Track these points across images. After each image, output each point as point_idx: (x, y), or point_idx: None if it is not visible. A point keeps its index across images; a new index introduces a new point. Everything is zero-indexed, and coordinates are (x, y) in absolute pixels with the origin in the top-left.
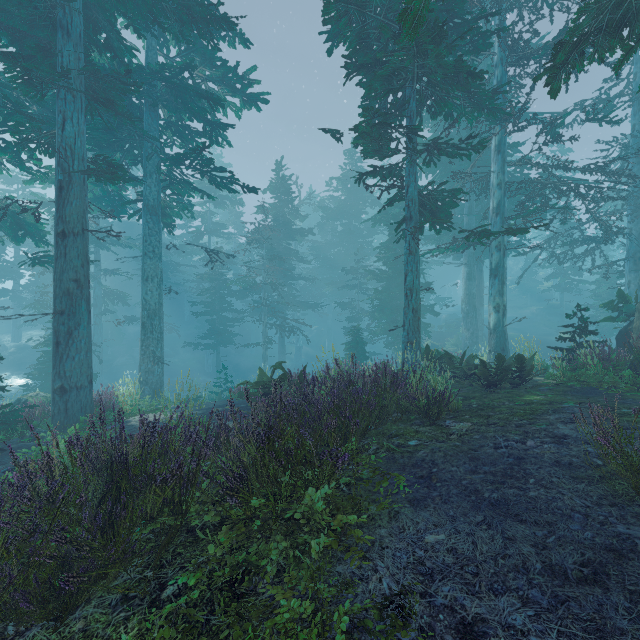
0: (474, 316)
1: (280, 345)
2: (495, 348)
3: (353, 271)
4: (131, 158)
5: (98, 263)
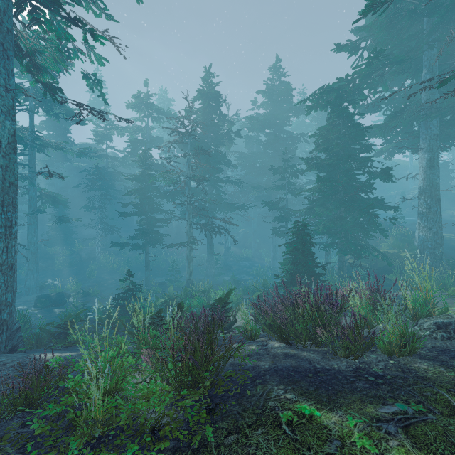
0: (438, 212)
1: (208, 245)
2: None
3: (281, 171)
4: None
5: (32, 165)
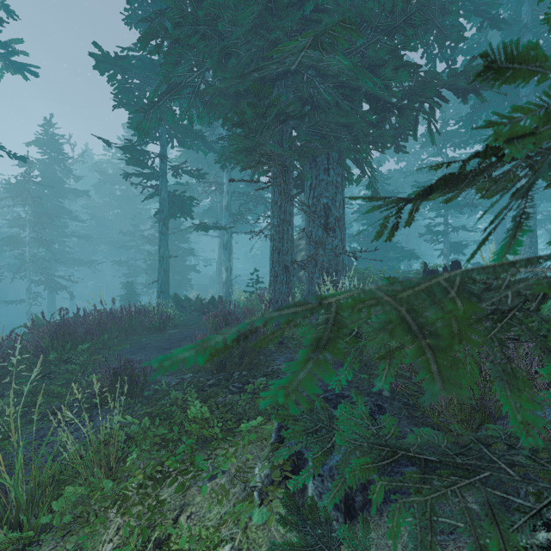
0: None
1: (49, 301)
2: (226, 294)
3: (130, 234)
4: None
5: None
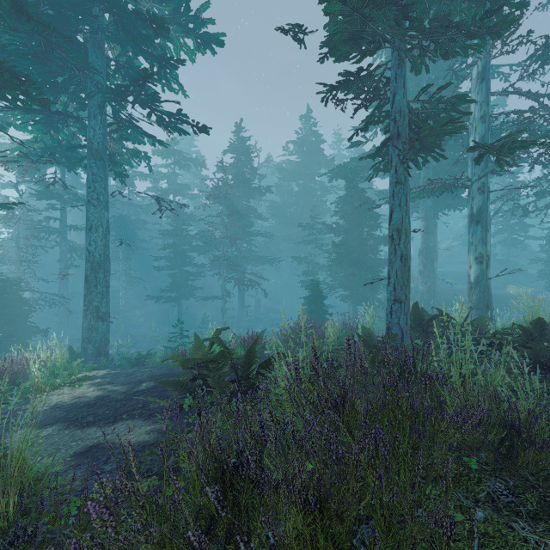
0: (431, 270)
1: (239, 298)
2: (478, 304)
3: (309, 227)
4: (78, 102)
5: (64, 219)
